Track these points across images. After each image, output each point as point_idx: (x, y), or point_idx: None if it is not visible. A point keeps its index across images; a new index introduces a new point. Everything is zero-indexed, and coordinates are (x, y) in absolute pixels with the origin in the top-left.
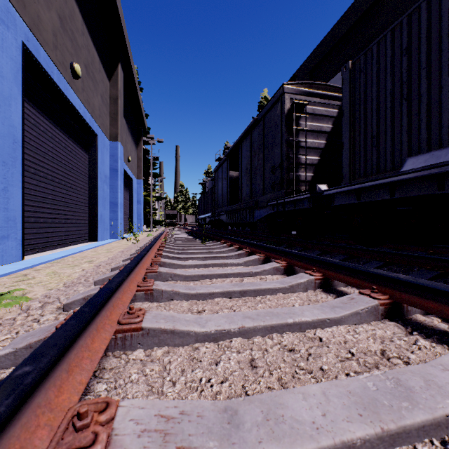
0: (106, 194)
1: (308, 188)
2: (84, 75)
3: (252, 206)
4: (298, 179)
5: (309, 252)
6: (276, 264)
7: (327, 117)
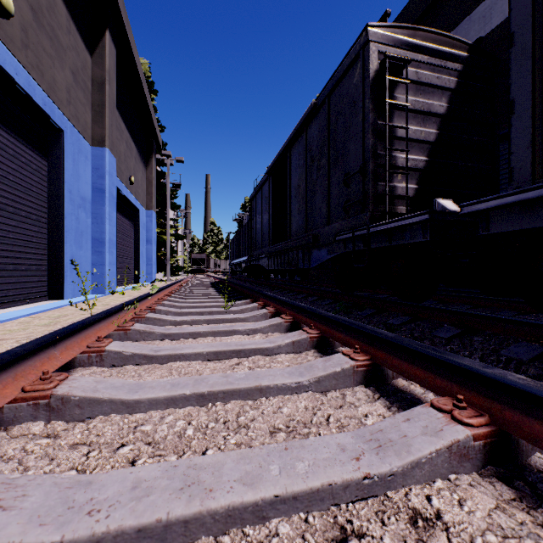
0: (85, 226)
1: (409, 209)
2: (29, 22)
3: (309, 243)
4: (392, 193)
5: (427, 328)
6: (450, 429)
7: (439, 89)
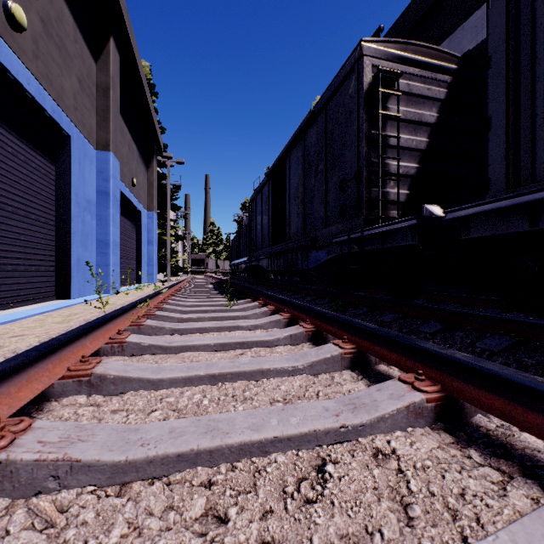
0: (90, 228)
1: (401, 214)
2: (39, 33)
3: (307, 245)
4: (385, 198)
5: (415, 324)
6: (409, 394)
7: (430, 100)
